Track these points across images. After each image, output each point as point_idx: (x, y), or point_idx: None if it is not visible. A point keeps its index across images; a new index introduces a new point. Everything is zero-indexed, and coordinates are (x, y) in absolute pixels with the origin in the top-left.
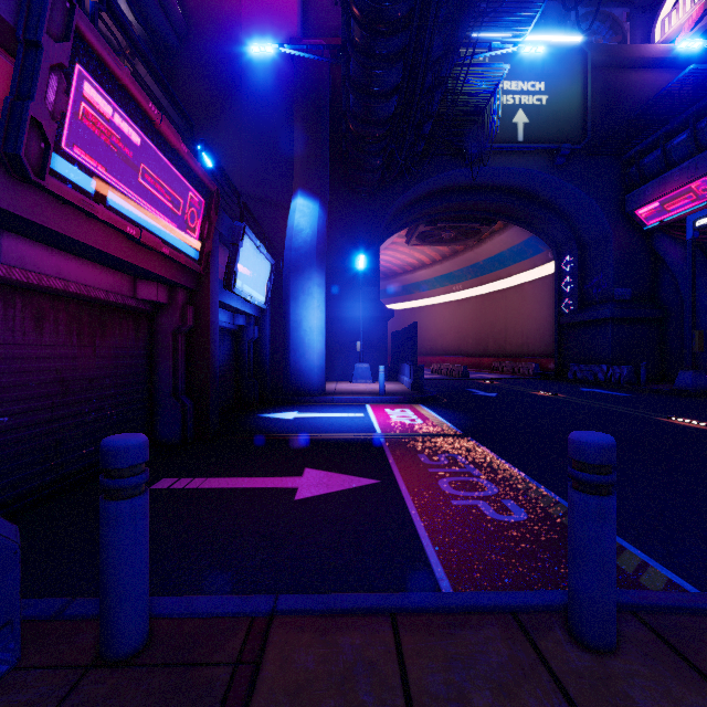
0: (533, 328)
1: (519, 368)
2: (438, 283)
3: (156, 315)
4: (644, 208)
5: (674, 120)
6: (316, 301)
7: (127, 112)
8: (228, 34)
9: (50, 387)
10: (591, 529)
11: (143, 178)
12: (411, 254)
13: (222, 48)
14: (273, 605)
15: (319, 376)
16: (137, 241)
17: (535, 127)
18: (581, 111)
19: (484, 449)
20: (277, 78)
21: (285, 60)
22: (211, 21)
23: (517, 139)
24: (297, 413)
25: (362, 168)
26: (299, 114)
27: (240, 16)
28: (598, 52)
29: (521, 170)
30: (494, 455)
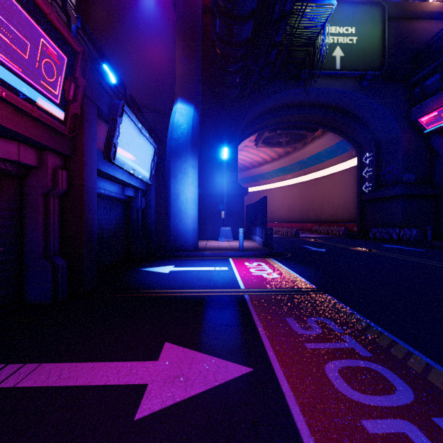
0: (341, 203)
1: (332, 230)
2: (275, 174)
3: (25, 177)
4: (425, 116)
5: None
6: (191, 178)
7: None
8: None
9: None
10: None
11: None
12: (258, 154)
13: None
14: None
15: (193, 236)
16: None
17: (348, 59)
18: (381, 48)
19: (349, 309)
20: (165, 23)
21: (170, 10)
22: None
23: (335, 68)
24: (173, 267)
25: (226, 85)
26: (179, 43)
27: None
28: (392, 7)
29: (338, 90)
30: (364, 319)
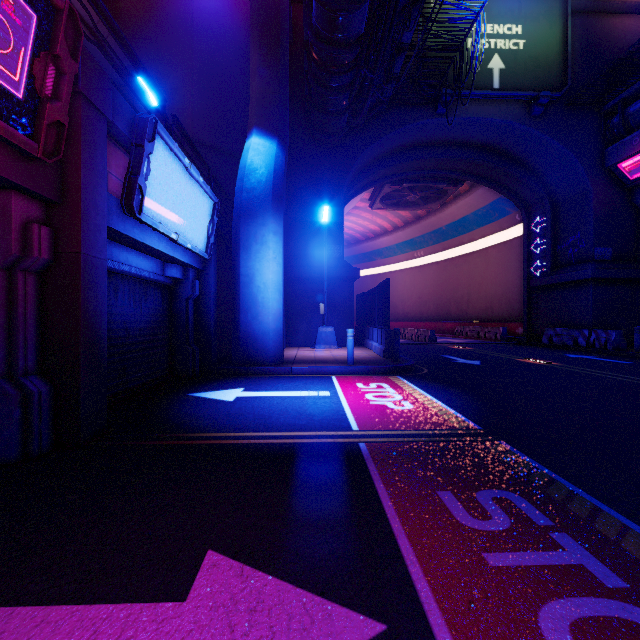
0: (497, 292)
1: (485, 332)
2: (399, 249)
3: None
4: (629, 160)
5: None
6: (271, 251)
7: None
8: None
9: None
10: None
11: None
12: (373, 220)
13: None
14: None
15: (276, 341)
16: None
17: (511, 73)
18: (561, 56)
19: (547, 472)
20: (234, 19)
21: None
22: None
23: (492, 86)
24: (242, 391)
25: (326, 110)
26: (255, 44)
27: None
28: None
29: (496, 121)
30: (583, 495)
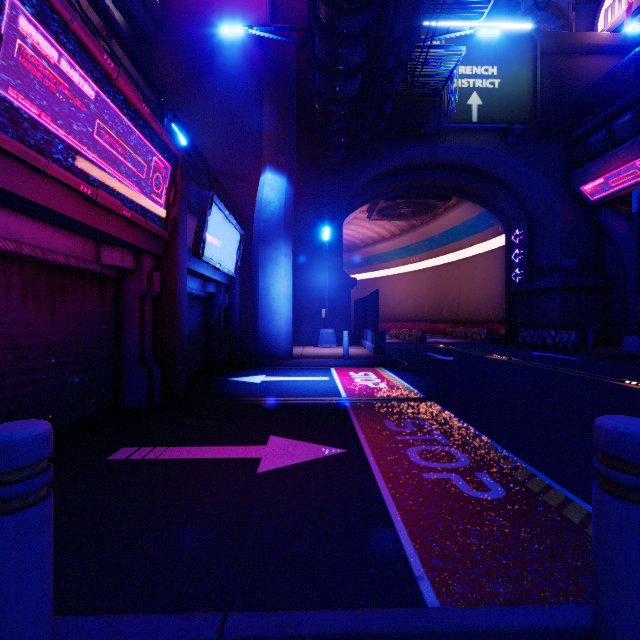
0: (484, 296)
1: (472, 333)
2: (396, 255)
3: (122, 281)
4: (590, 184)
5: (619, 102)
6: (283, 269)
7: (78, 61)
8: (201, 21)
9: (0, 353)
10: (635, 550)
11: (99, 135)
12: (372, 228)
13: (196, 33)
14: (219, 631)
15: (287, 341)
16: (93, 201)
17: (488, 109)
18: (531, 93)
19: (449, 414)
20: (248, 63)
21: (255, 45)
22: (185, 8)
23: (471, 120)
24: (265, 377)
25: (327, 146)
26: (268, 94)
27: (212, 3)
28: (546, 39)
29: (475, 149)
30: (460, 421)
